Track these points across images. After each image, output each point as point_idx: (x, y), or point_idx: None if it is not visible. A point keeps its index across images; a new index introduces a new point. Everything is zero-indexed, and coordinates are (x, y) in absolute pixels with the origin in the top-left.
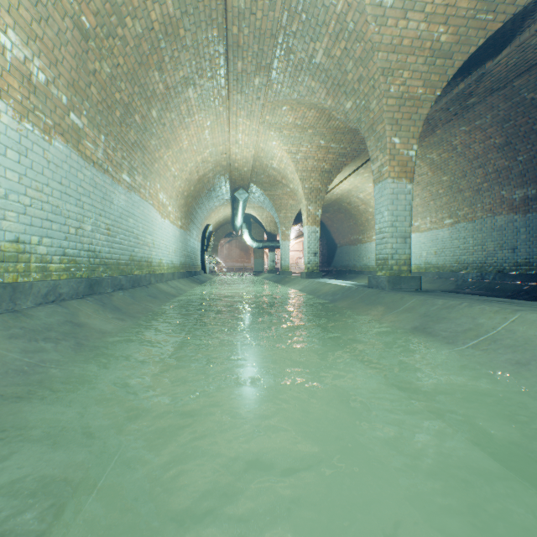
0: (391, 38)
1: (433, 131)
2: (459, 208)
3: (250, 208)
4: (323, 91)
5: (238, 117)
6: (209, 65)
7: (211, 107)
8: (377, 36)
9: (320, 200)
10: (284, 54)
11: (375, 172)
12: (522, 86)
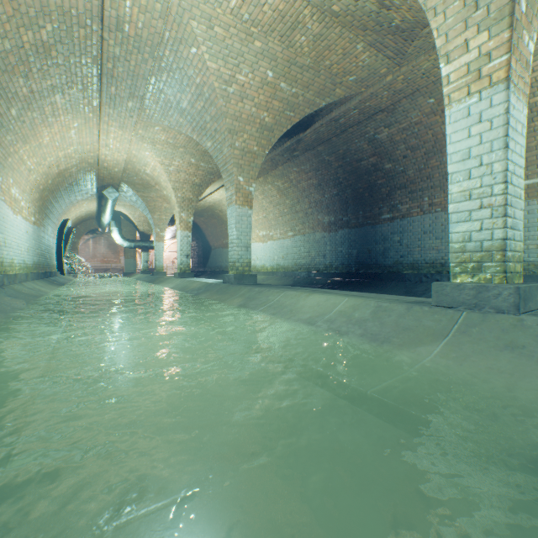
0: (234, 111)
1: (277, 167)
2: (297, 225)
3: (121, 206)
4: (190, 128)
5: (110, 126)
6: (81, 81)
7: (80, 112)
8: (225, 108)
9: (192, 208)
10: (156, 93)
11: (228, 198)
12: (322, 151)
